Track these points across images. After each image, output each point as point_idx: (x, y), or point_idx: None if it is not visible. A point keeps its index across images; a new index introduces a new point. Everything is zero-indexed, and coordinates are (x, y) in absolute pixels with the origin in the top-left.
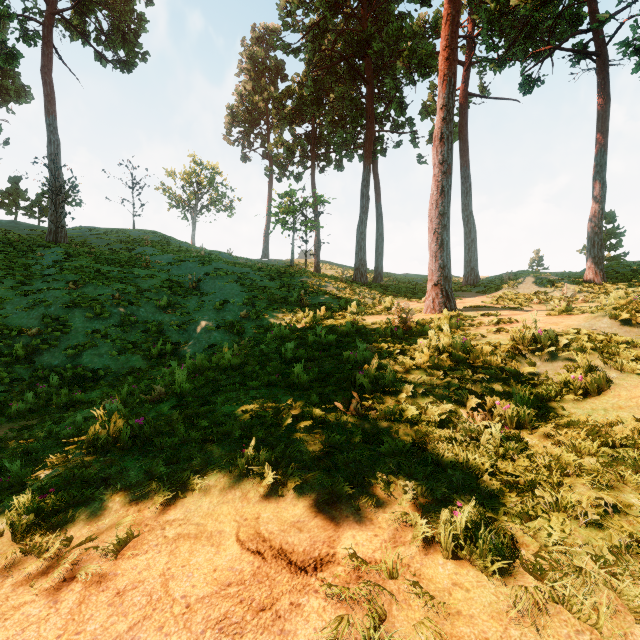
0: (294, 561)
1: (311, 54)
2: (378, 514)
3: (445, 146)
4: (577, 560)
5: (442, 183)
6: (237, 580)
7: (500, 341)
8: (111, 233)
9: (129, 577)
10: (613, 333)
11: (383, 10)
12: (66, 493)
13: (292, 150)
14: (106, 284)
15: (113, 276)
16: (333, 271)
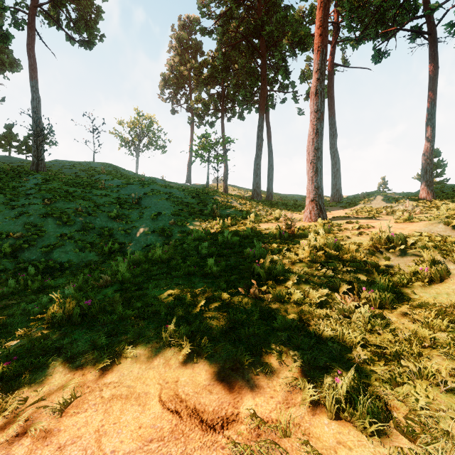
0: (205, 420)
1: (221, 35)
2: (273, 379)
3: (319, 99)
4: (443, 423)
5: (317, 126)
6: (158, 436)
7: (362, 241)
8: (77, 165)
9: (70, 433)
10: (447, 235)
11: (273, 3)
12: (26, 360)
13: (207, 105)
14: (72, 200)
15: (77, 195)
16: (237, 192)
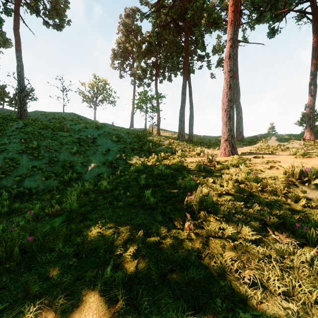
0: None
1: (155, 18)
2: None
3: (232, 61)
4: None
5: (230, 82)
6: None
7: (275, 174)
8: (51, 114)
9: None
10: None
11: None
12: None
13: (145, 71)
14: (43, 140)
15: (47, 136)
16: (166, 134)
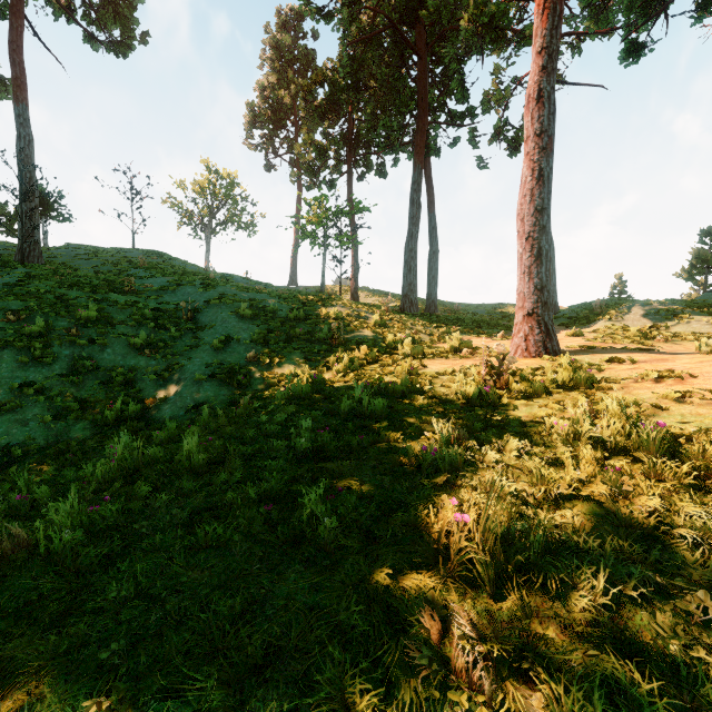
0: None
1: (347, 22)
2: None
3: (545, 109)
4: None
5: (540, 164)
6: None
7: None
8: (102, 253)
9: None
10: None
11: None
12: None
13: (324, 150)
14: (62, 314)
15: (78, 304)
16: (374, 300)
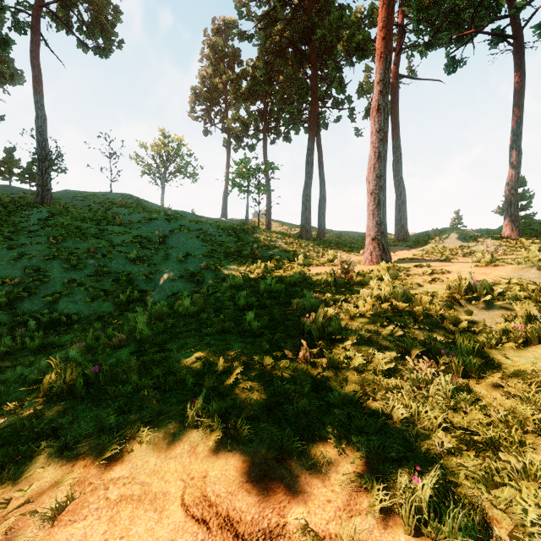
0: (241, 533)
1: (263, 40)
2: (330, 474)
3: (382, 116)
4: None
5: (379, 149)
6: None
7: (436, 290)
8: (91, 196)
9: None
10: None
11: (325, 2)
12: (13, 446)
13: (247, 124)
14: (83, 239)
15: (90, 232)
16: (282, 228)
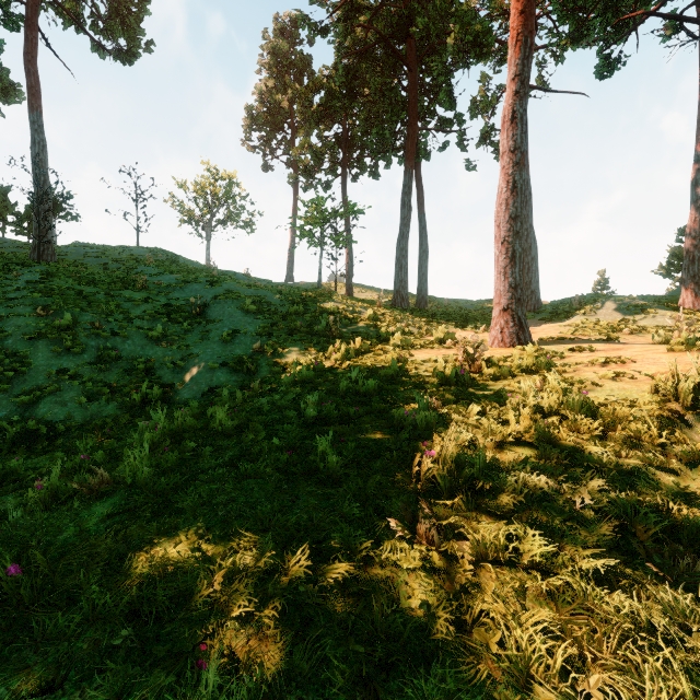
0: None
1: (342, 36)
2: None
3: (518, 128)
4: None
5: (514, 177)
6: None
7: (631, 394)
8: (110, 251)
9: None
10: None
11: None
12: None
13: (320, 154)
14: (86, 309)
15: (97, 300)
16: (367, 295)
